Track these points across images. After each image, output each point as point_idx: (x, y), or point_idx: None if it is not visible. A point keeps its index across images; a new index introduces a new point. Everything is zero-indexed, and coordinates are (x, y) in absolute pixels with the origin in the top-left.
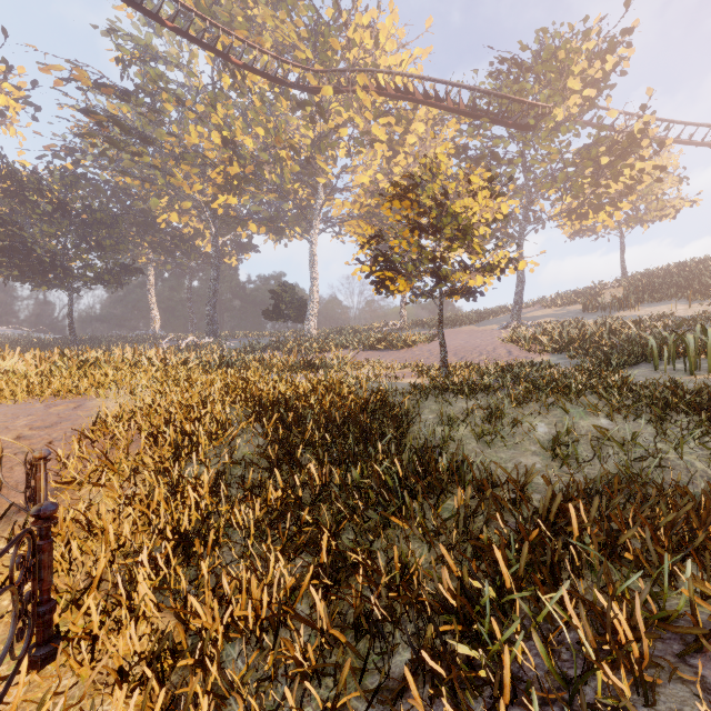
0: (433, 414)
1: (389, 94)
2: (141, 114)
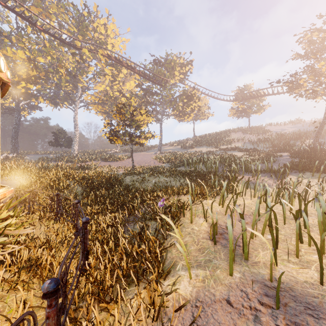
0: (129, 180)
1: (112, 60)
2: None
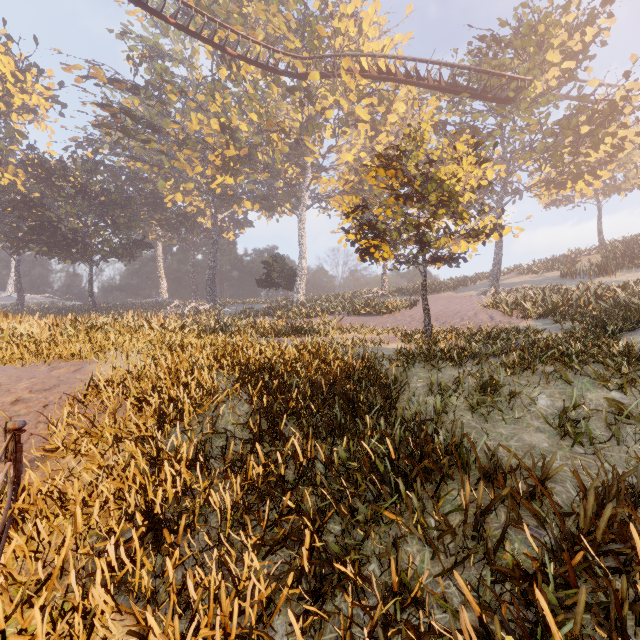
0: (422, 382)
1: (372, 76)
2: (149, 106)
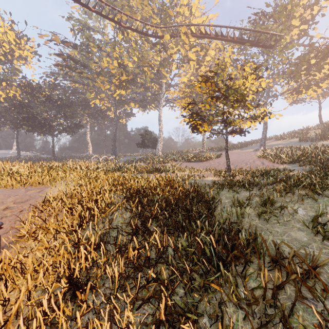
0: (228, 200)
1: (197, 36)
2: (82, 54)
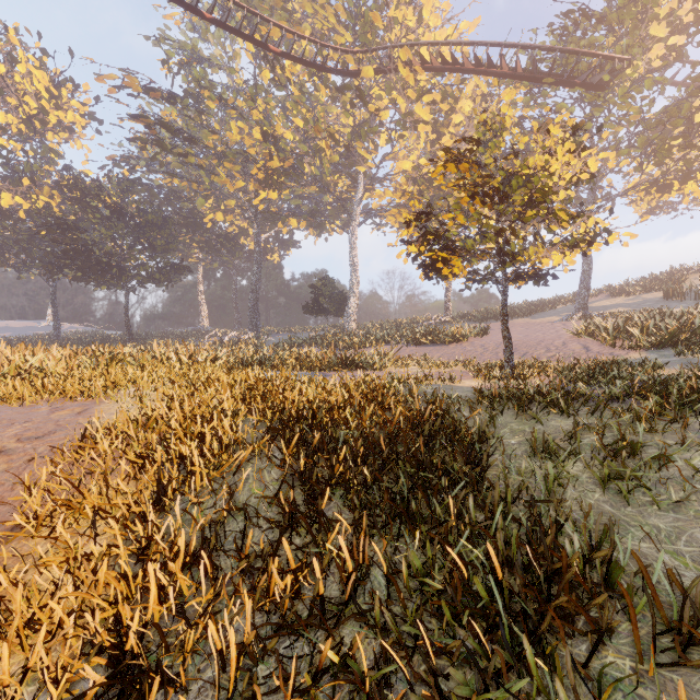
0: (517, 438)
1: (434, 68)
2: (187, 116)
